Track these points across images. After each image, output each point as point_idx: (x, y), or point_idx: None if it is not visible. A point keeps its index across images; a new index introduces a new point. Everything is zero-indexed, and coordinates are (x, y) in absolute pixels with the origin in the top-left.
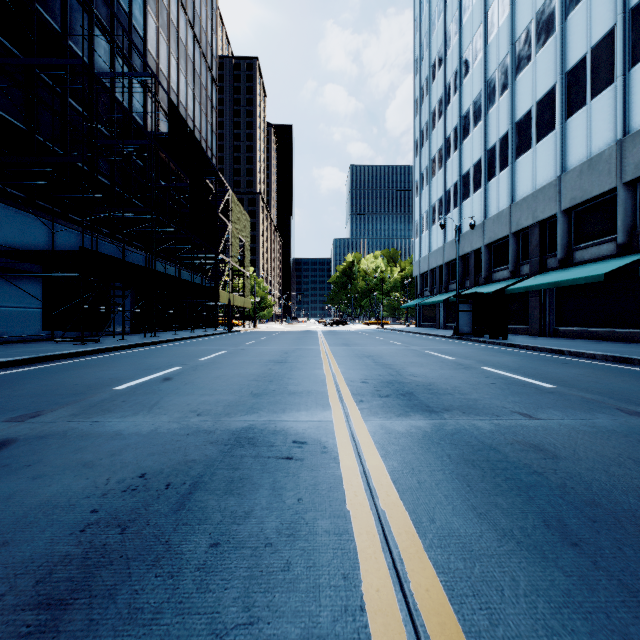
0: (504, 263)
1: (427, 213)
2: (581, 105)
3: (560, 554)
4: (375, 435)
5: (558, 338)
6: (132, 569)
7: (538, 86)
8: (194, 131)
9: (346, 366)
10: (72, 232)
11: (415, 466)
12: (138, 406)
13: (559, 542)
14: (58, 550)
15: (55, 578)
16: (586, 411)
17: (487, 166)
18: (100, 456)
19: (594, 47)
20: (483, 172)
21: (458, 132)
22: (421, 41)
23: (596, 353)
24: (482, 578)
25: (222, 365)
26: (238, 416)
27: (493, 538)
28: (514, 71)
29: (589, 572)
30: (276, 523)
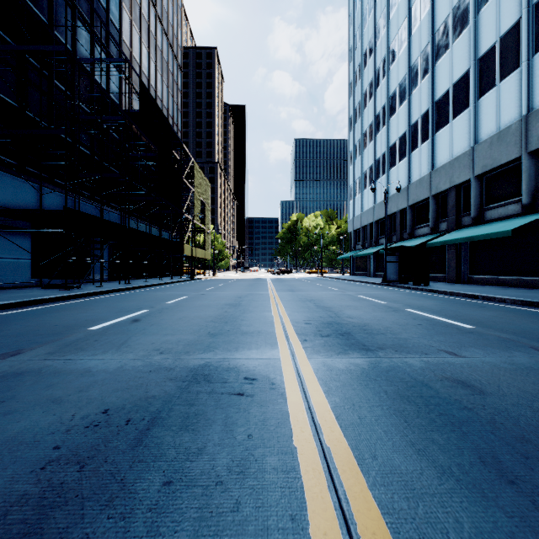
0: (425, 221)
1: (360, 179)
2: (491, 86)
3: (499, 493)
4: (318, 372)
5: (471, 285)
6: (86, 510)
7: (454, 70)
8: (162, 109)
9: (291, 309)
10: (57, 194)
11: (355, 402)
12: (108, 345)
13: (496, 480)
14: (17, 489)
15: (9, 520)
16: (504, 349)
17: (411, 139)
18: (69, 392)
19: (502, 37)
20: (407, 144)
21: (386, 110)
22: (354, 33)
23: (506, 298)
24: (426, 519)
25: (184, 308)
26: (196, 354)
27: (433, 476)
28: (434, 58)
29: (530, 512)
30: (227, 460)
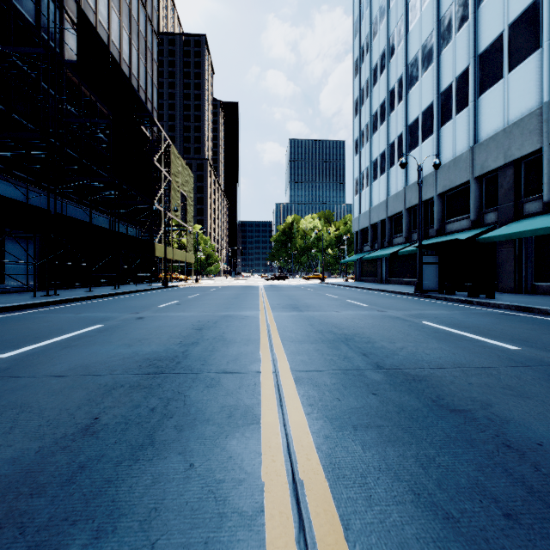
0: (461, 213)
1: (367, 169)
2: None
3: None
4: None
5: (546, 296)
6: None
7: (512, 5)
8: (130, 77)
9: (321, 395)
10: None
11: None
12: None
13: None
14: None
15: None
16: None
17: (440, 110)
18: None
19: None
20: (435, 117)
21: (404, 81)
22: (361, 2)
23: None
24: None
25: None
26: None
27: None
28: None
29: None
30: None
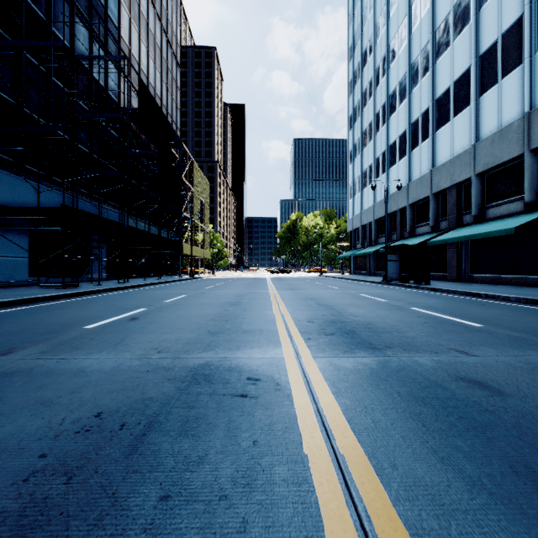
0: (425, 220)
1: (359, 178)
2: (493, 83)
3: None
4: (325, 372)
5: (473, 283)
6: (71, 531)
7: (455, 68)
8: (161, 108)
9: (293, 307)
10: (55, 192)
11: (367, 404)
12: (104, 344)
13: (534, 493)
14: None
15: None
16: (516, 348)
17: (411, 137)
18: (60, 394)
19: (504, 33)
20: (407, 142)
21: (386, 109)
22: (354, 32)
23: (510, 296)
24: None
25: (184, 306)
26: (196, 353)
27: (462, 488)
28: (434, 56)
29: None
30: (231, 470)
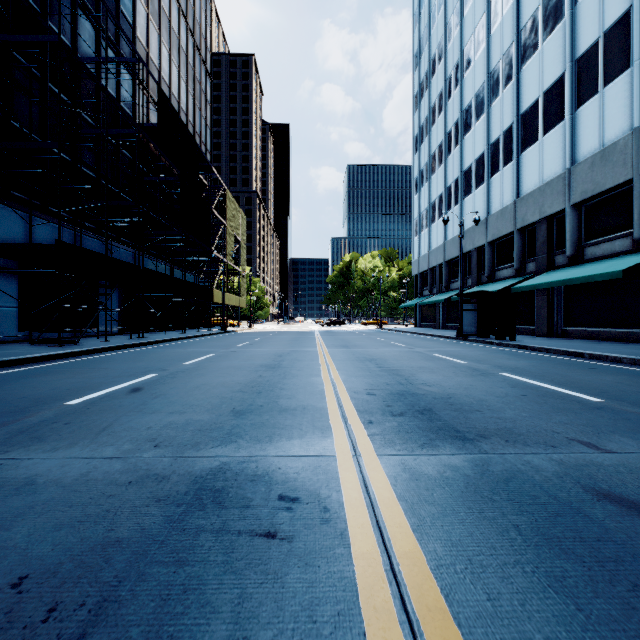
0: (508, 261)
1: (427, 211)
2: (593, 93)
3: None
4: (397, 483)
5: (568, 339)
6: None
7: (545, 75)
8: (187, 125)
9: (347, 372)
10: (53, 226)
11: (472, 554)
12: (82, 431)
13: None
14: None
15: None
16: None
17: (490, 161)
18: None
19: (607, 31)
20: (486, 167)
21: (459, 126)
22: (420, 35)
23: (622, 356)
24: None
25: (206, 371)
26: (208, 448)
27: None
28: (519, 61)
29: None
30: None
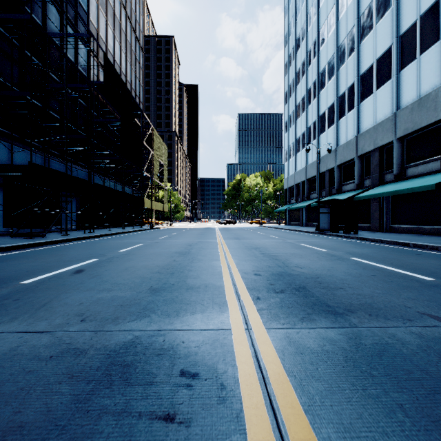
0: (351, 178)
1: (293, 144)
2: (412, 59)
3: None
4: (285, 357)
5: (394, 233)
6: None
7: (378, 47)
8: (126, 83)
9: (239, 257)
10: (28, 153)
11: None
12: (25, 307)
13: None
14: None
15: None
16: None
17: (338, 108)
18: None
19: (423, 15)
20: (335, 113)
21: (316, 85)
22: (289, 22)
23: (438, 245)
24: None
25: (134, 257)
26: (125, 322)
27: None
28: (359, 38)
29: None
30: None
